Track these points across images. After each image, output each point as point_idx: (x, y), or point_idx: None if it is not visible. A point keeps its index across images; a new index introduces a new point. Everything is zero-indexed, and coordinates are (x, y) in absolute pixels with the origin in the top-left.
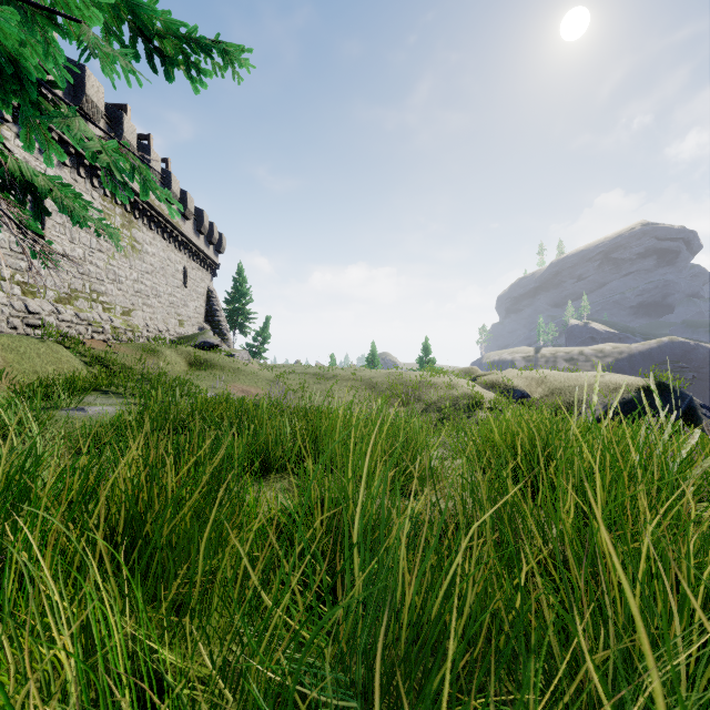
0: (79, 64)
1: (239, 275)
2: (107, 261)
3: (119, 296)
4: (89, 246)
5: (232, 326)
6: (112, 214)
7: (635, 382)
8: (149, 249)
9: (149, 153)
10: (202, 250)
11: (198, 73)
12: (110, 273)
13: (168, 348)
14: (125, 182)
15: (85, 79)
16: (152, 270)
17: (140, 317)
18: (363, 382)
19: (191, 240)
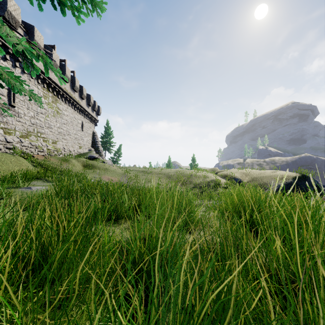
0: (31, 25)
1: (107, 125)
2: (45, 118)
3: (50, 135)
4: (36, 111)
5: (104, 149)
6: (47, 96)
7: (291, 174)
8: (65, 112)
9: (65, 68)
10: (90, 113)
11: (78, 12)
12: (46, 124)
13: (73, 159)
14: (54, 81)
15: (34, 32)
16: (66, 122)
17: (61, 144)
18: (165, 174)
19: (85, 109)
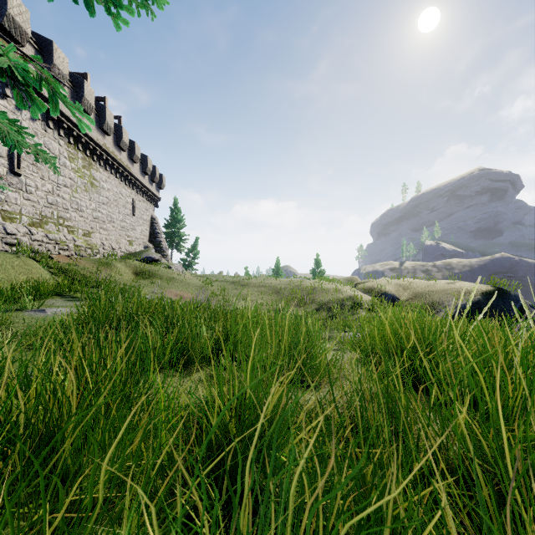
0: (48, 40)
1: (175, 206)
2: (71, 194)
3: (81, 222)
4: (56, 182)
5: (170, 245)
6: (75, 158)
7: (479, 288)
8: (105, 185)
9: (104, 111)
10: (147, 186)
11: (116, 8)
12: (73, 203)
13: (119, 262)
14: (86, 133)
15: (53, 51)
16: (107, 201)
17: (97, 238)
18: (270, 288)
19: (138, 179)
